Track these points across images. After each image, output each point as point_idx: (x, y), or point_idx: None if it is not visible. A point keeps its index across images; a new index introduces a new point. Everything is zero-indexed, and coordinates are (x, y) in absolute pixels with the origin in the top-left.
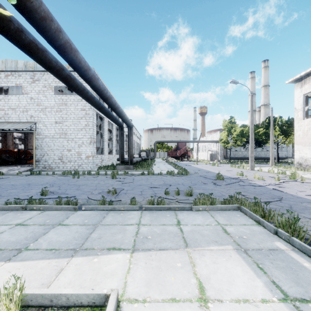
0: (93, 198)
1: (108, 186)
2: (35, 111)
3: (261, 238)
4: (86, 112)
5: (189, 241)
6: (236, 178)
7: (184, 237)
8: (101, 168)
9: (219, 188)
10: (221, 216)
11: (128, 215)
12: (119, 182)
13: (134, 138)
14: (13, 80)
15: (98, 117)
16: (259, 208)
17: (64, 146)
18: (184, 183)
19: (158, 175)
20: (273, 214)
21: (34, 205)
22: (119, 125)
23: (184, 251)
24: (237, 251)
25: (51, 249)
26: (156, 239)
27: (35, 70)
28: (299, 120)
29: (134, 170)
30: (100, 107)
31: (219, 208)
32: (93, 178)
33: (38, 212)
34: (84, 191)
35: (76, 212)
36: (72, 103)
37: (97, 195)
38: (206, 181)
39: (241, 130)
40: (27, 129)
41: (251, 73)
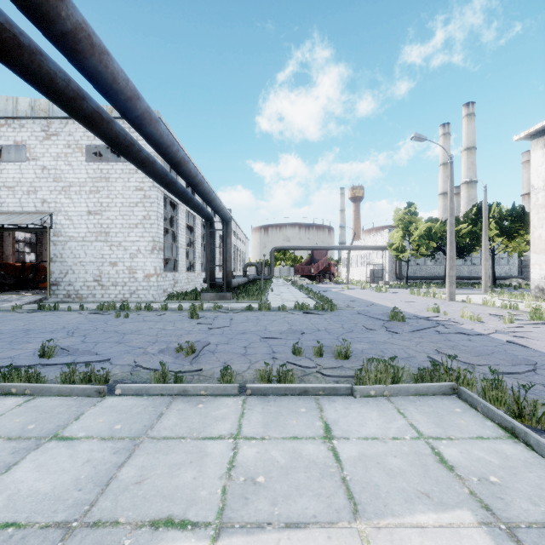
0: (144, 366)
1: (180, 335)
2: (50, 191)
3: (536, 484)
4: (144, 193)
5: (359, 495)
6: (427, 317)
7: (347, 481)
8: (173, 297)
9: (400, 340)
10: (420, 413)
11: (214, 411)
12: (203, 327)
13: (235, 242)
14: (10, 135)
15: (168, 203)
16: (504, 393)
17: (104, 256)
18: (330, 328)
19: (278, 311)
20: (544, 412)
21: (12, 383)
22: (206, 217)
23: (351, 534)
24: (492, 534)
25: (5, 524)
26: (278, 486)
27: (51, 115)
28: (539, 208)
29: (233, 300)
30: (167, 182)
31: (412, 390)
32: (155, 317)
33: (18, 400)
34: (131, 347)
35: (101, 400)
36: (119, 176)
37: (156, 355)
38: (371, 323)
39: (428, 228)
40: (36, 226)
41: (443, 126)
